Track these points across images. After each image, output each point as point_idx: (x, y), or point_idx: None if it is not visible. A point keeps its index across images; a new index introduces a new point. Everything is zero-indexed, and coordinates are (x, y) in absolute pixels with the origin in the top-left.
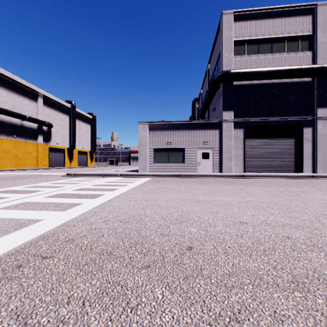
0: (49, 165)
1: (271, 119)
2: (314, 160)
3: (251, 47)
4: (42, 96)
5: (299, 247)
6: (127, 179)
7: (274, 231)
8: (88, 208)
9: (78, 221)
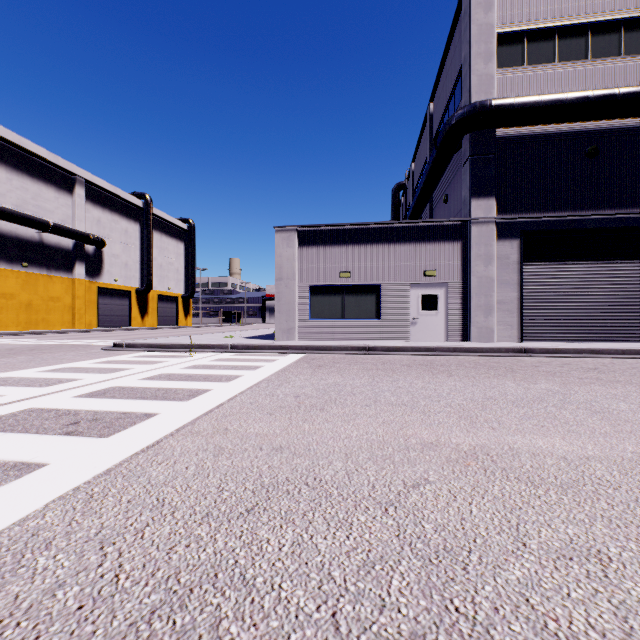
0: (99, 324)
1: (586, 216)
2: None
3: (537, 48)
4: (84, 182)
5: None
6: (245, 358)
7: None
8: (29, 505)
9: None
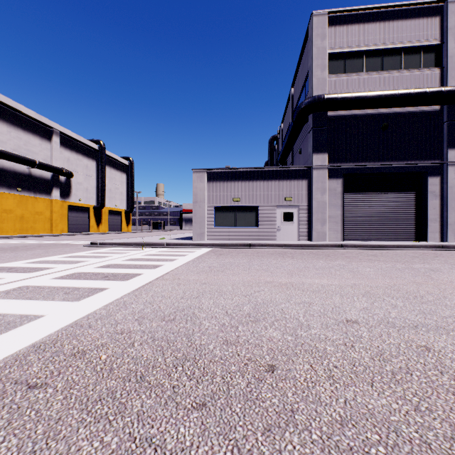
0: (68, 230)
1: (381, 165)
2: (443, 223)
3: (352, 63)
4: (58, 133)
5: (449, 366)
6: (176, 251)
7: (402, 337)
8: (115, 297)
9: (98, 318)
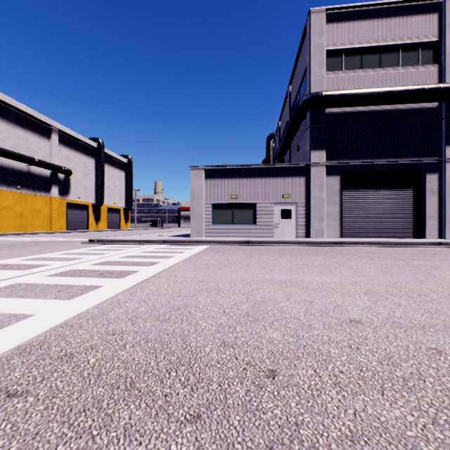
0: (67, 228)
1: (379, 162)
2: (441, 220)
3: (350, 60)
4: (57, 131)
5: None
6: (174, 248)
7: (410, 338)
8: (109, 295)
9: (89, 318)
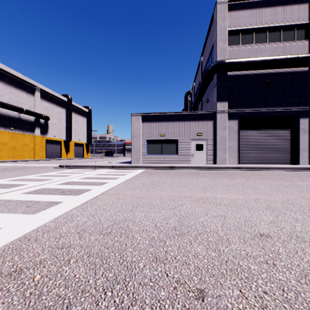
0: (46, 157)
1: (266, 110)
2: None
3: (245, 37)
4: (39, 90)
5: None
6: (119, 171)
7: None
8: (66, 210)
9: (45, 231)
